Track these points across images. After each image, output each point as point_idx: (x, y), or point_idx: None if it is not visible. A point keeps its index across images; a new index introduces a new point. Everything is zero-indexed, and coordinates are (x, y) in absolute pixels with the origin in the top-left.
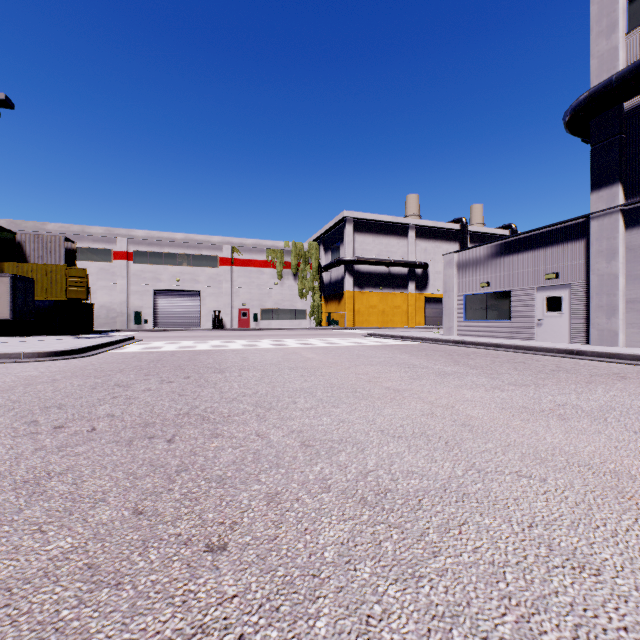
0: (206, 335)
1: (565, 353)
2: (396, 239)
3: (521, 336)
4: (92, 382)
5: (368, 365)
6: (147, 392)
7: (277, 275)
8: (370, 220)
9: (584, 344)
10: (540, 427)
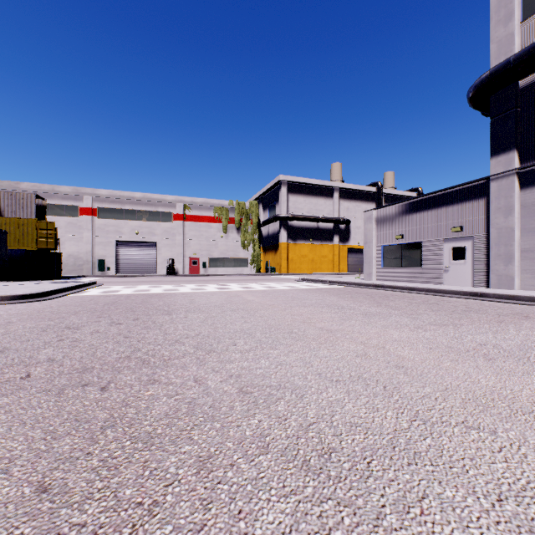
0: (161, 280)
1: (470, 295)
2: (323, 199)
3: (431, 281)
4: (44, 324)
5: (302, 306)
6: (94, 334)
7: (223, 229)
8: (301, 183)
9: (485, 287)
10: (471, 368)
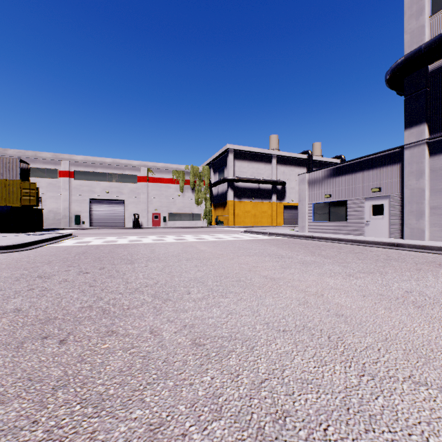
0: (127, 232)
1: (388, 245)
2: (263, 164)
3: (354, 233)
4: (19, 274)
5: (247, 256)
6: (62, 283)
7: (180, 189)
8: (245, 151)
9: (399, 238)
10: (404, 316)
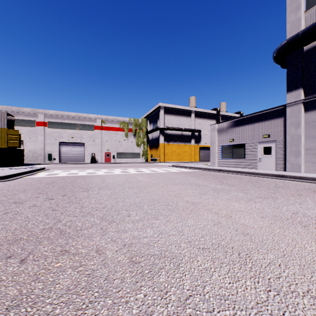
0: (86, 166)
1: (276, 176)
2: (185, 118)
3: (250, 167)
4: None
5: (174, 185)
6: (31, 208)
7: (125, 135)
8: (172, 108)
9: (283, 171)
10: (295, 234)
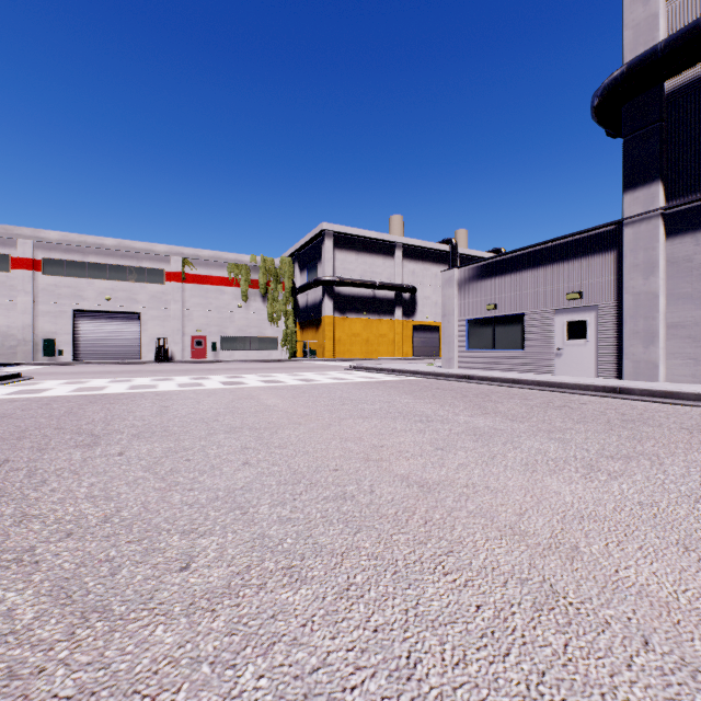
0: (140, 370)
1: (605, 391)
2: (382, 259)
3: (536, 369)
4: None
5: (359, 418)
6: None
7: (241, 295)
8: (353, 235)
9: (614, 378)
10: None
